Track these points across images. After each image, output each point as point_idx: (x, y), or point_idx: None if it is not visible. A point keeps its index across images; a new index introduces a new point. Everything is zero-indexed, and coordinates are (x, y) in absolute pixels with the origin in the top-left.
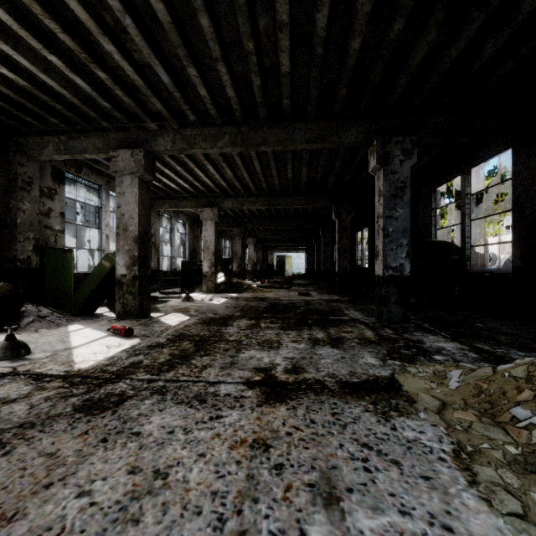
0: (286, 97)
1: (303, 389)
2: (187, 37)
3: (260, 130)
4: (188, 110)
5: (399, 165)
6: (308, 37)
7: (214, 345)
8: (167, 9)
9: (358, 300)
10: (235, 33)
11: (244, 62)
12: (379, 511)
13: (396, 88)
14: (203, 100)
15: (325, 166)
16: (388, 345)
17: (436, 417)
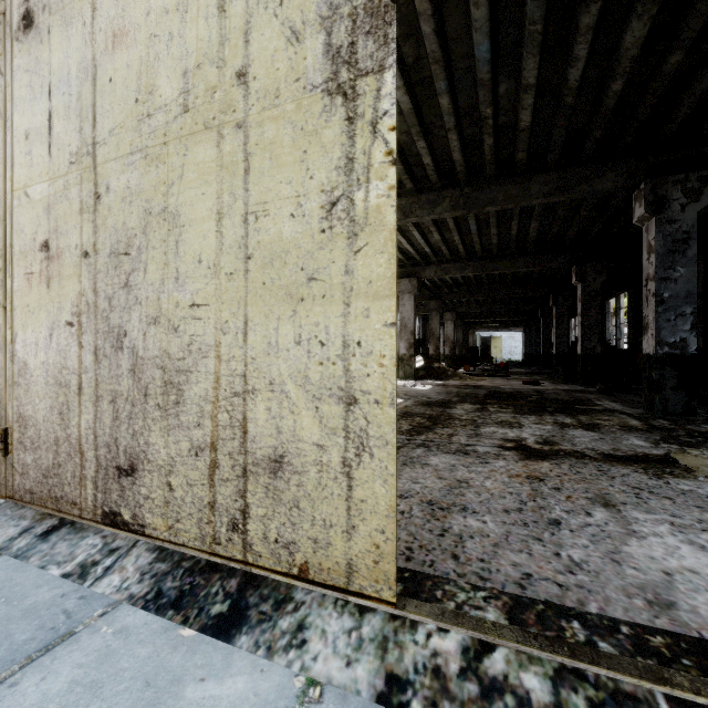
0: (521, 150)
1: (562, 455)
2: (421, 115)
3: (487, 189)
4: (406, 180)
5: (680, 211)
6: (555, 88)
7: (448, 421)
8: (410, 99)
9: (614, 390)
10: (472, 101)
11: (477, 124)
12: (651, 513)
13: (674, 117)
14: (426, 167)
15: (564, 216)
16: (661, 433)
17: None
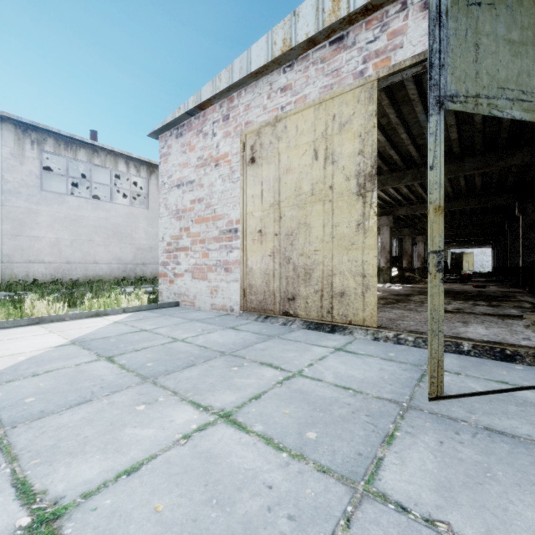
0: (455, 147)
1: (461, 313)
2: (391, 140)
3: None
4: (383, 166)
5: None
6: (470, 121)
7: (407, 301)
8: (384, 137)
9: None
10: (420, 131)
11: (425, 139)
12: (481, 325)
13: None
14: (395, 160)
15: (500, 171)
16: None
17: (531, 321)
